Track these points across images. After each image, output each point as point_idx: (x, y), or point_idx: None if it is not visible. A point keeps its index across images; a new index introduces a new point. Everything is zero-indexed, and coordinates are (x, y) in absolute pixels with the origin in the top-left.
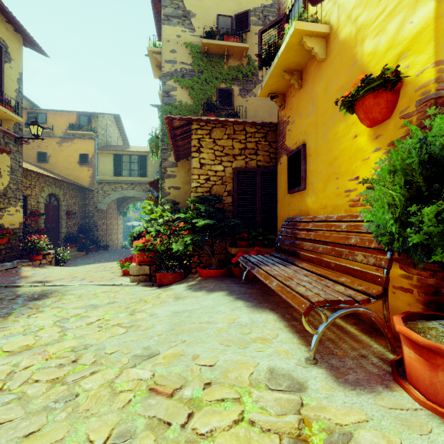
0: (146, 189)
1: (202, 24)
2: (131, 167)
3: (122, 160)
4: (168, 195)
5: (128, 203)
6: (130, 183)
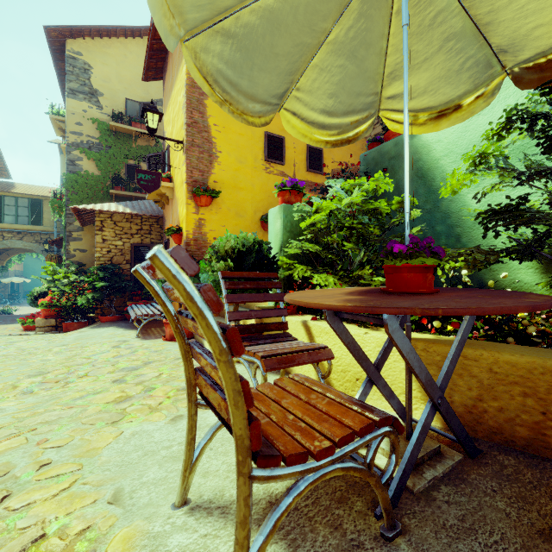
0: (41, 239)
1: (111, 104)
2: (18, 212)
3: (4, 203)
4: (73, 257)
5: (10, 255)
6: (16, 232)
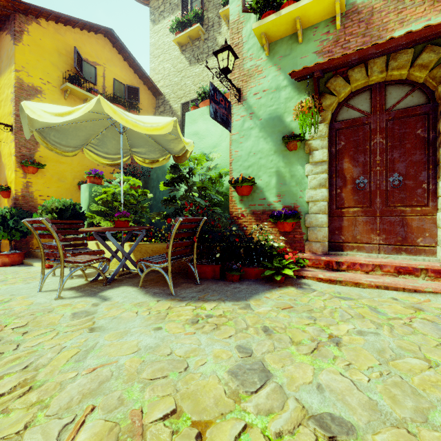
0: None
1: None
2: None
3: None
4: None
5: None
6: None
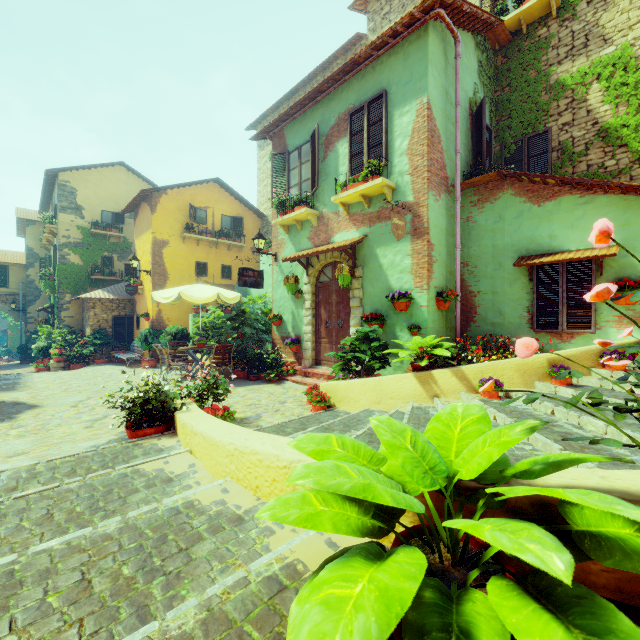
0: (7, 300)
1: (91, 215)
2: None
3: None
4: (64, 322)
5: None
6: None
